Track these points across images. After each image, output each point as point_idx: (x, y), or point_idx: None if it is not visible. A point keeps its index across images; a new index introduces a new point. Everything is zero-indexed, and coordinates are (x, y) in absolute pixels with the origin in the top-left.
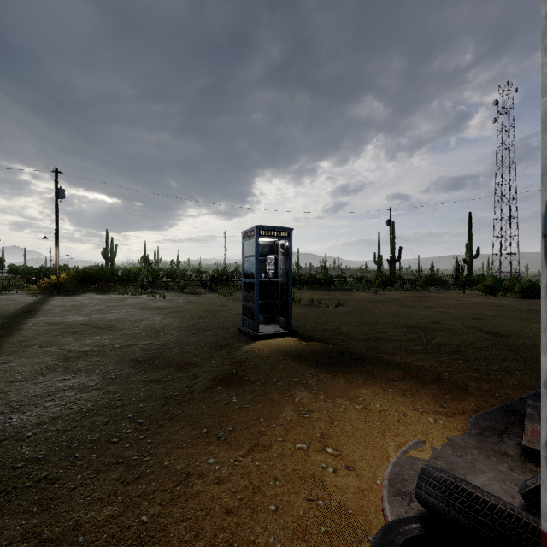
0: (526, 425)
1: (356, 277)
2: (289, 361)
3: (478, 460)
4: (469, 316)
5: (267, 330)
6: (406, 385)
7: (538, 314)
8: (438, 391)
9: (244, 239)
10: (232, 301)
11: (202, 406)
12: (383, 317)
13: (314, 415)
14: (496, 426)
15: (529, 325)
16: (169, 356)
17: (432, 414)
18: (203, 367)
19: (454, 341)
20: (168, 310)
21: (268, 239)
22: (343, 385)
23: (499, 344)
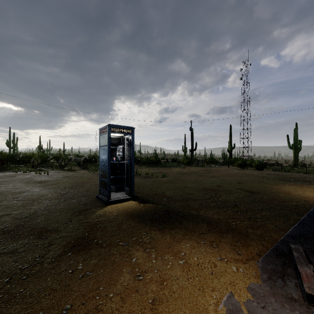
0: (300, 269)
1: (173, 159)
2: (130, 221)
3: (277, 310)
4: (235, 181)
5: (117, 196)
6: (212, 236)
7: (267, 179)
8: (232, 240)
9: (101, 134)
10: (96, 175)
11: (47, 279)
12: (190, 183)
13: (147, 276)
14: (276, 268)
15: (265, 185)
16: (34, 224)
17: (233, 263)
18: (60, 233)
19: (232, 198)
20: (48, 183)
21: (118, 134)
22: (169, 240)
23: (255, 198)
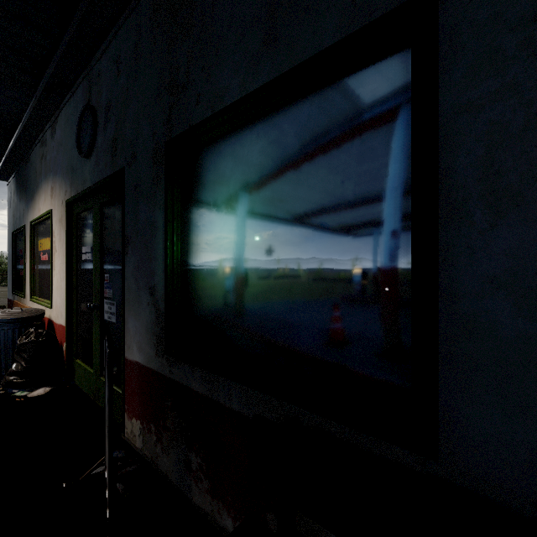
0: None
1: None
2: None
3: None
4: None
5: None
6: None
7: None
8: None
9: None
10: None
11: None
12: None
13: None
14: None
15: None
16: None
17: None
18: None
19: None
20: None
21: None
22: None
23: None
